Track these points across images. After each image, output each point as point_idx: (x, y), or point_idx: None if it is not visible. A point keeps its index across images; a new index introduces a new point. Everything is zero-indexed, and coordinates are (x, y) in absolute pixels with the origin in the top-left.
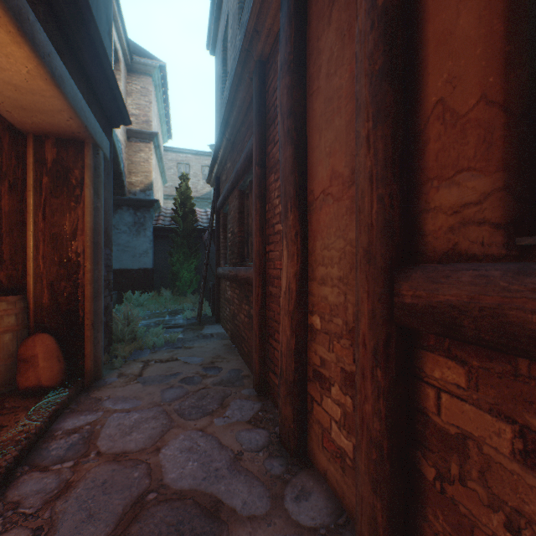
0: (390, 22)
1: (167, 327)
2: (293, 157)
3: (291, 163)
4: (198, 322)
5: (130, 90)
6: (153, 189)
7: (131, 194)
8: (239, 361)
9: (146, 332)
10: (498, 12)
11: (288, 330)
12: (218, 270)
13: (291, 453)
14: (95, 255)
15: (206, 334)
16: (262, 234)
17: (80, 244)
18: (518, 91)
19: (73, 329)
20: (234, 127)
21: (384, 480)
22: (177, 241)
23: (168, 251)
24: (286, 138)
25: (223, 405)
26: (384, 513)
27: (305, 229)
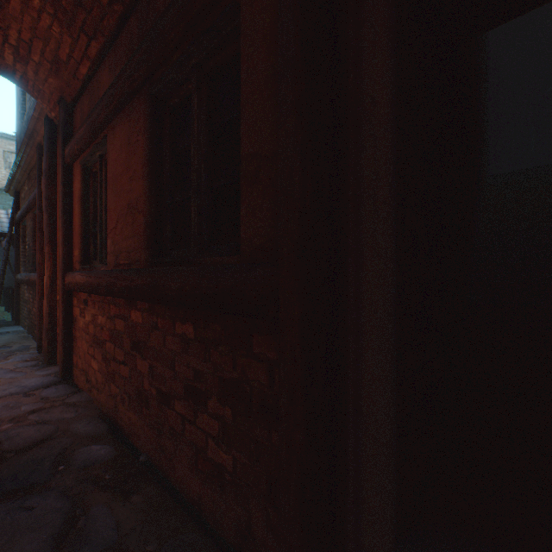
0: (65, 196)
1: None
2: (49, 219)
3: (48, 222)
4: None
5: None
6: None
7: None
8: (32, 342)
9: None
10: (80, 212)
11: (47, 304)
12: (17, 276)
13: (48, 363)
14: None
15: (2, 332)
16: (43, 253)
17: None
18: (84, 232)
19: None
20: (29, 166)
21: (63, 339)
22: None
23: None
24: (46, 209)
25: (9, 359)
26: (63, 350)
27: (56, 255)
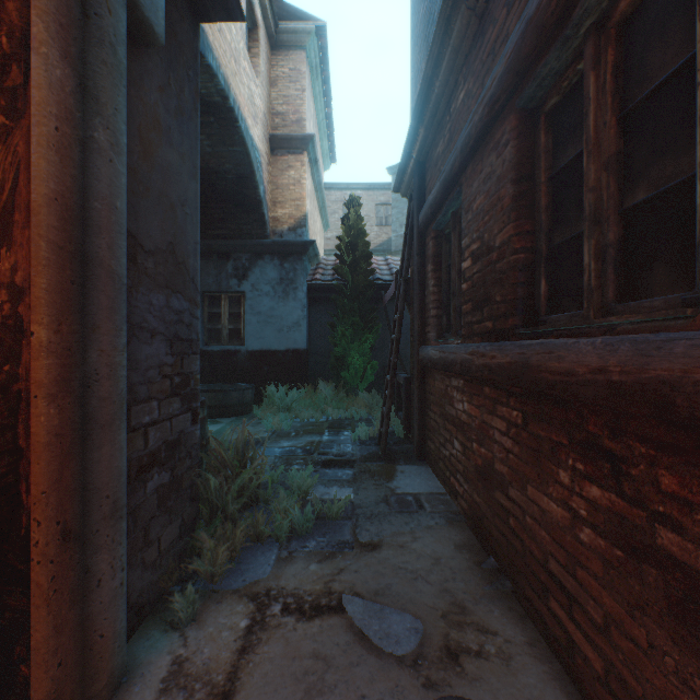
0: None
1: (323, 464)
2: None
3: None
4: (382, 454)
5: (274, 76)
6: (307, 227)
7: (275, 236)
8: (547, 667)
9: (283, 472)
10: None
11: None
12: (422, 351)
13: None
14: (83, 297)
15: (404, 496)
16: None
17: (23, 259)
18: None
19: (0, 551)
20: None
21: None
22: (343, 305)
23: (329, 322)
24: None
25: None
26: None
27: None
